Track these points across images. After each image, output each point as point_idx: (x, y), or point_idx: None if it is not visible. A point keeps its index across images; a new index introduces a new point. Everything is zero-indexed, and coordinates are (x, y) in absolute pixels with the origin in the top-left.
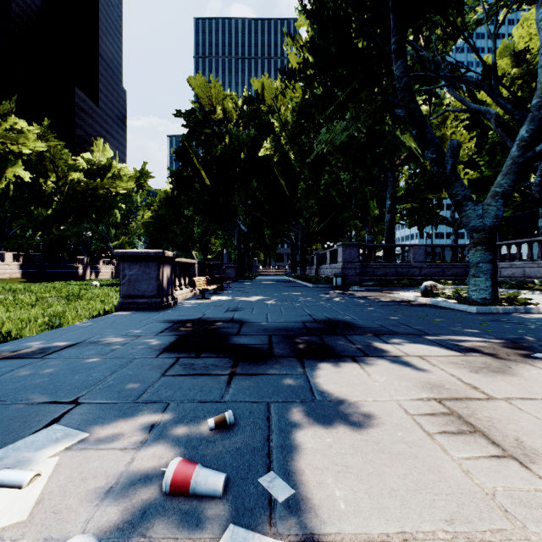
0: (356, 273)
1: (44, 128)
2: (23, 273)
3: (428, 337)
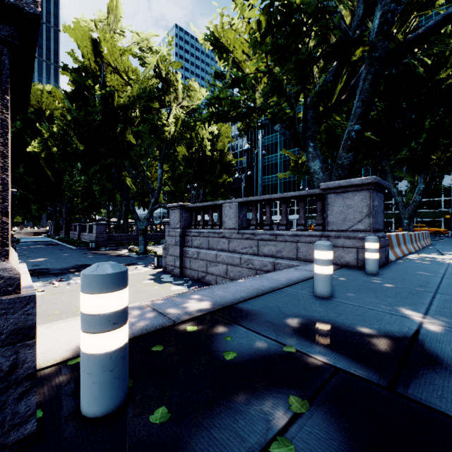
0: (104, 240)
1: None
2: None
3: None
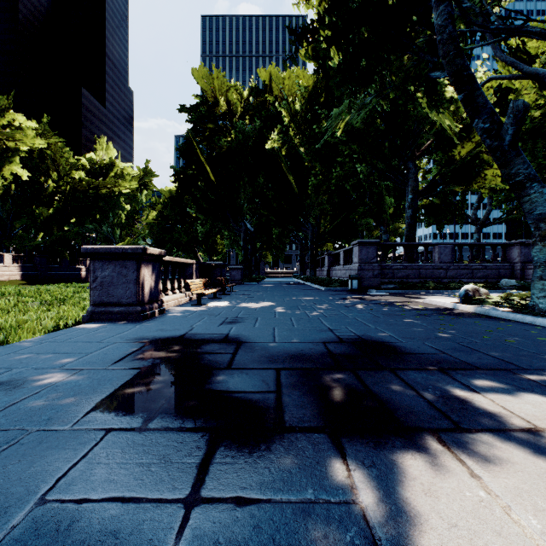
0: (373, 274)
1: (44, 125)
2: (23, 274)
3: (530, 376)
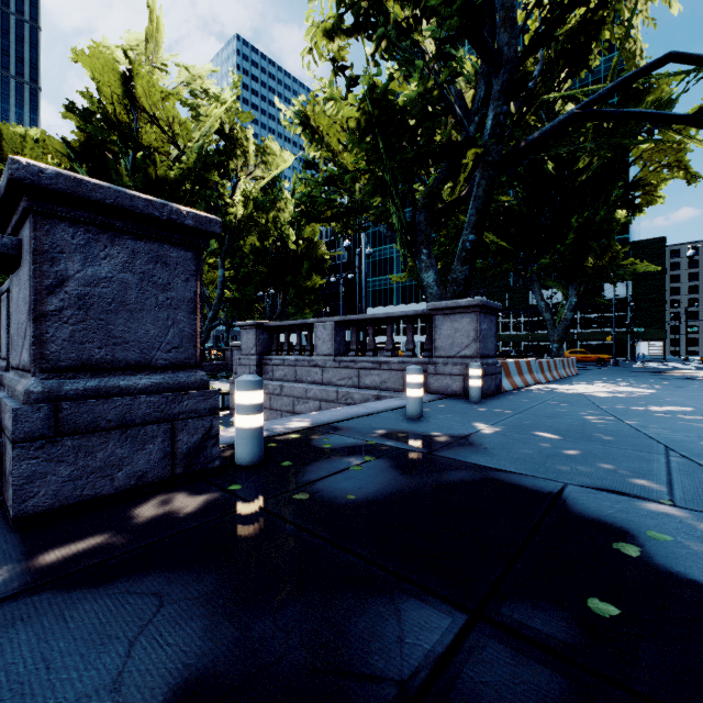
0: None
1: None
2: None
3: None
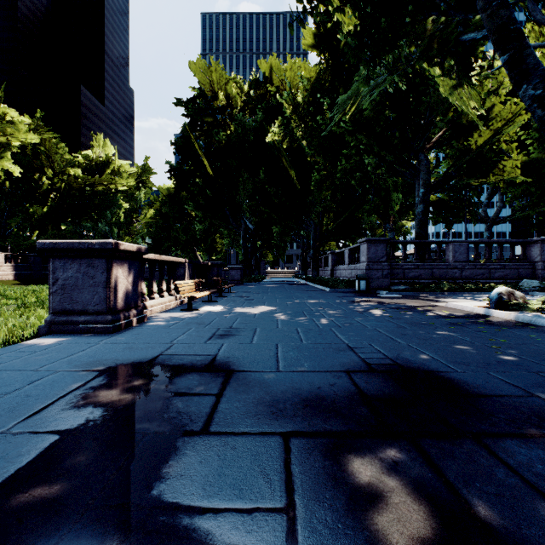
0: (383, 274)
1: (38, 120)
2: (16, 274)
3: None
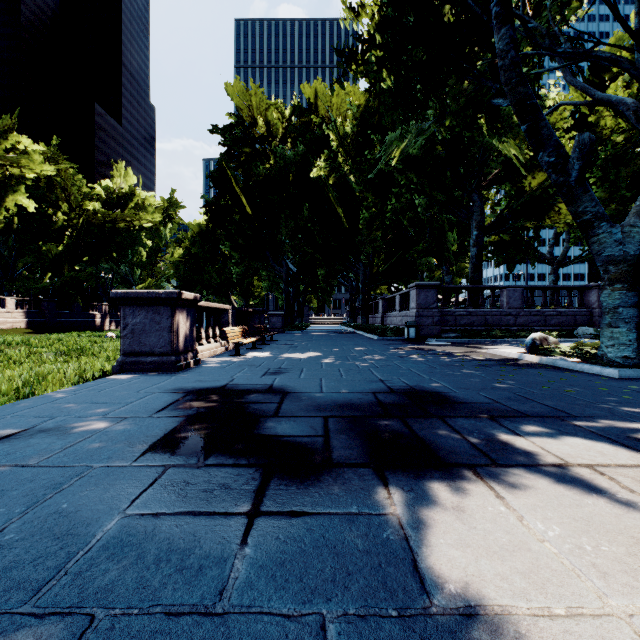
0: (433, 322)
1: (53, 148)
2: (28, 322)
3: (577, 422)
